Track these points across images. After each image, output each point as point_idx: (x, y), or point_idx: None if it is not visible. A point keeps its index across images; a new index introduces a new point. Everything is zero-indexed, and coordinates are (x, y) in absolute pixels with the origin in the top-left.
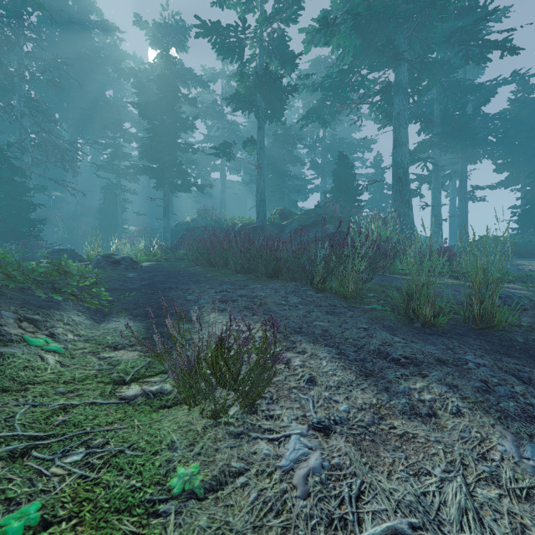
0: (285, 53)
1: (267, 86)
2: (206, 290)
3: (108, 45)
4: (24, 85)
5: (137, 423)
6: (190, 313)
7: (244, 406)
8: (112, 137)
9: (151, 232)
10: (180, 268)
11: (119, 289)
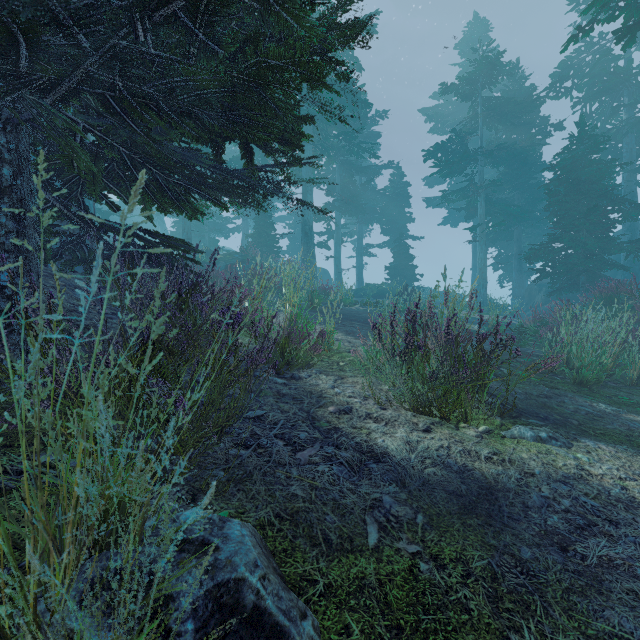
0: None
1: None
2: None
3: None
4: None
5: None
6: None
7: None
8: None
9: None
10: None
11: None
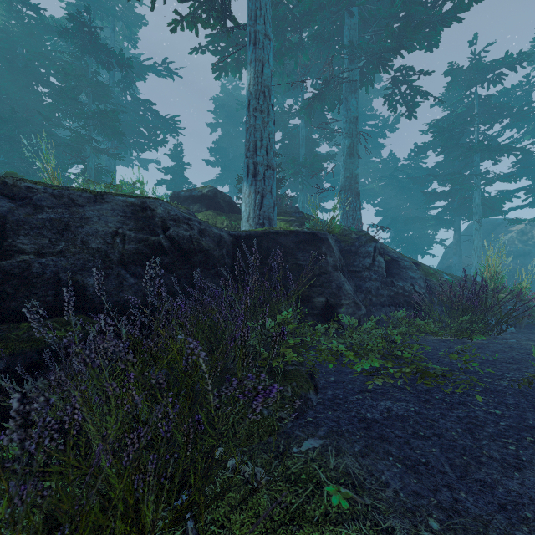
0: None
1: None
2: None
3: None
4: None
5: None
6: None
7: None
8: None
9: None
10: None
11: None
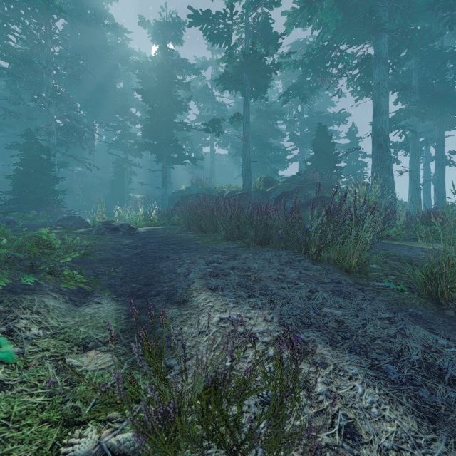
0: (268, 35)
1: (252, 65)
2: (196, 261)
3: (118, 45)
4: (51, 80)
5: None
6: (178, 291)
7: None
8: (121, 120)
9: (153, 199)
10: (174, 234)
11: (111, 259)
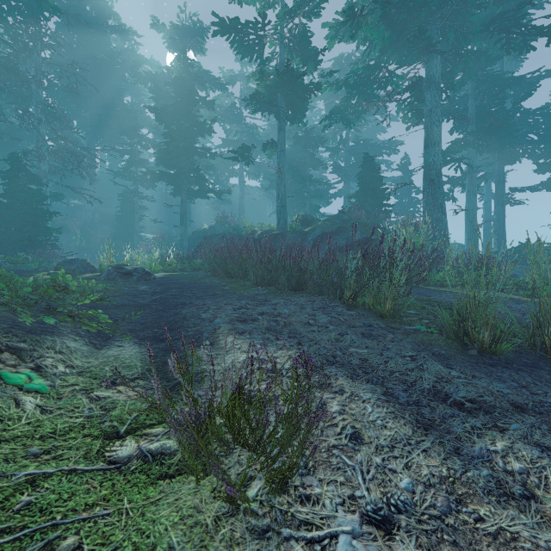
0: (307, 49)
1: (288, 84)
2: (222, 306)
3: (125, 50)
4: (41, 92)
5: (126, 505)
6: (204, 335)
7: (270, 480)
8: (129, 143)
9: (169, 240)
10: (196, 280)
11: (128, 305)
